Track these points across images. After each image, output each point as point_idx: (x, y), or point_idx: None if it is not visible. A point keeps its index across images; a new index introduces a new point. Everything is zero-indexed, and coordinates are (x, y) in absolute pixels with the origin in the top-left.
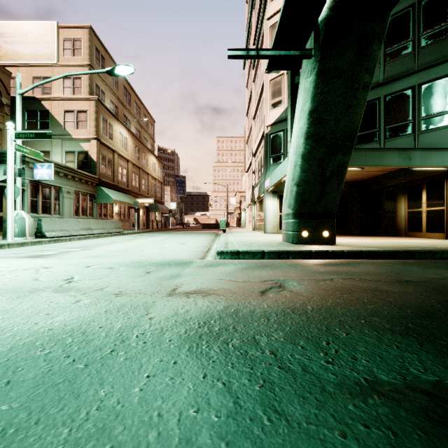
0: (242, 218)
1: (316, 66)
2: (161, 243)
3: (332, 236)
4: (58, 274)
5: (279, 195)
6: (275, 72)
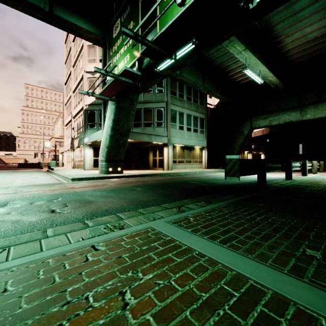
0: (59, 159)
1: (116, 104)
2: (16, 178)
3: (122, 170)
4: (0, 190)
5: (93, 147)
6: (91, 74)
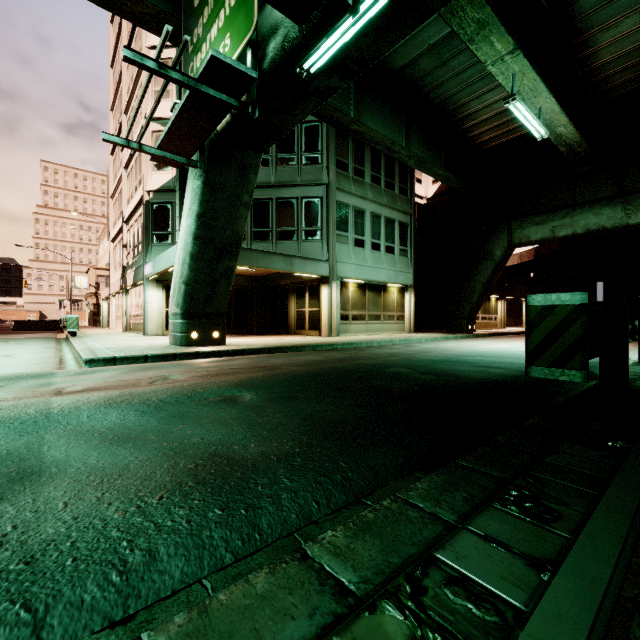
0: (103, 313)
1: (203, 175)
2: None
3: (223, 336)
4: None
5: (166, 285)
6: (160, 123)
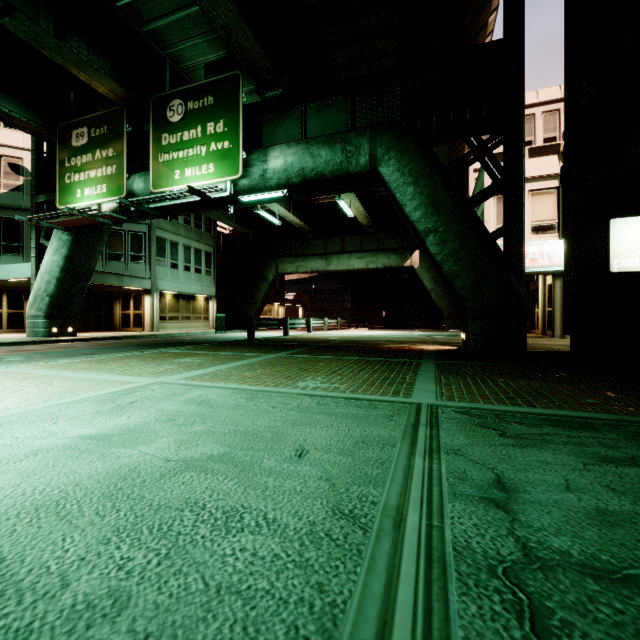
0: None
1: (74, 235)
2: None
3: (75, 331)
4: None
5: None
6: None
